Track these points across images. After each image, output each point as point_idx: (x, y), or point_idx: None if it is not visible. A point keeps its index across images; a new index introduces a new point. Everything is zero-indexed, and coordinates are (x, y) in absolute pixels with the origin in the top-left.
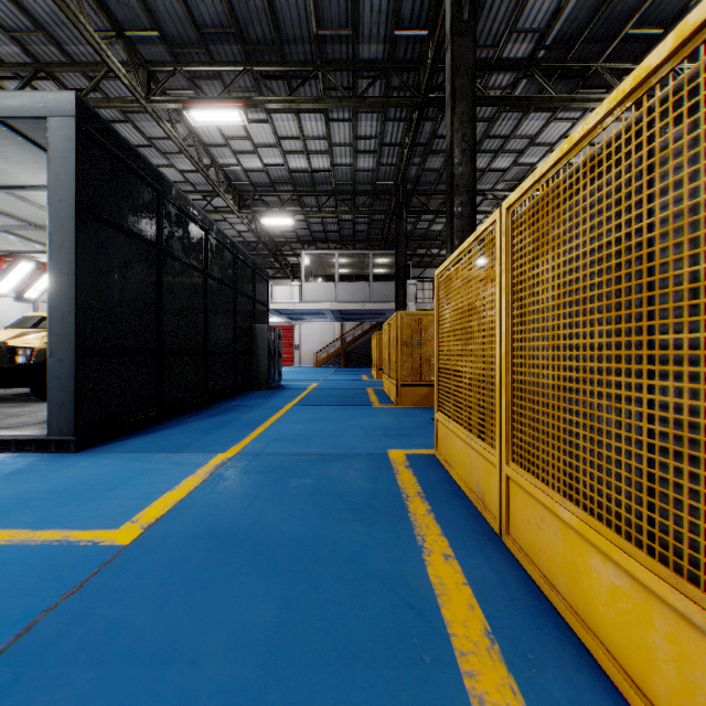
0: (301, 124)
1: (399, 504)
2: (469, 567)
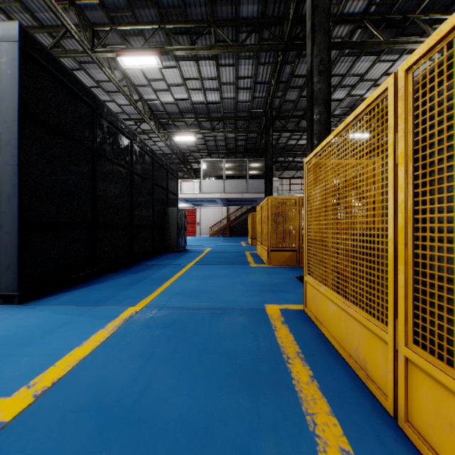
0: (200, 68)
1: (282, 368)
2: None
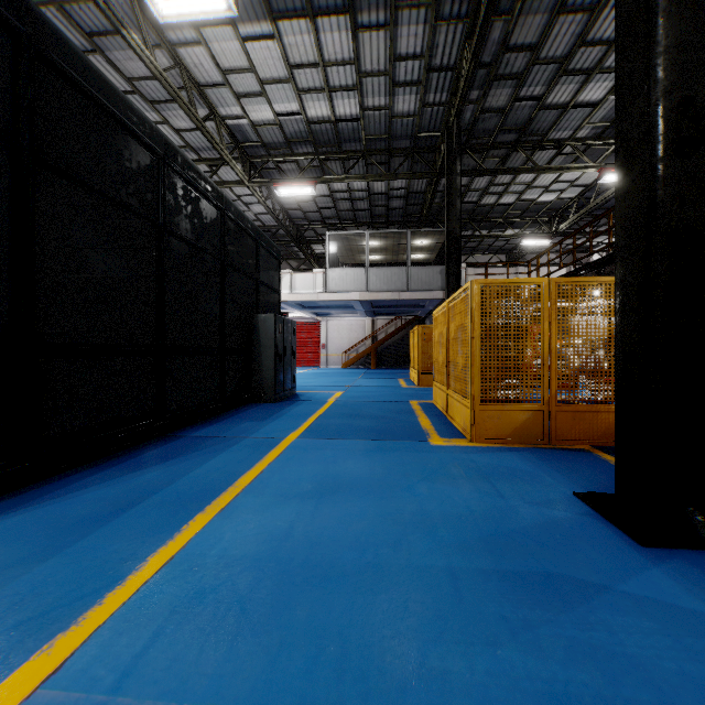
0: (319, 39)
1: None
2: None
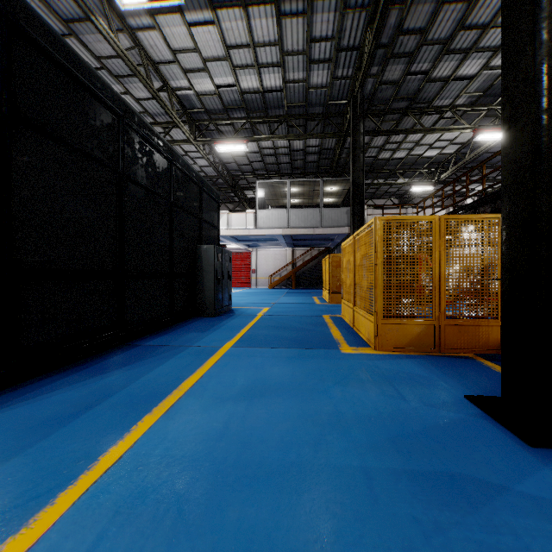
0: (250, 25)
1: None
2: None
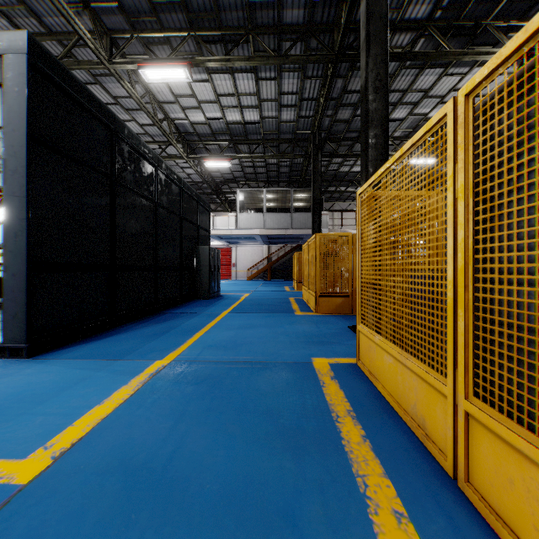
0: (236, 82)
1: (330, 427)
2: (431, 537)
